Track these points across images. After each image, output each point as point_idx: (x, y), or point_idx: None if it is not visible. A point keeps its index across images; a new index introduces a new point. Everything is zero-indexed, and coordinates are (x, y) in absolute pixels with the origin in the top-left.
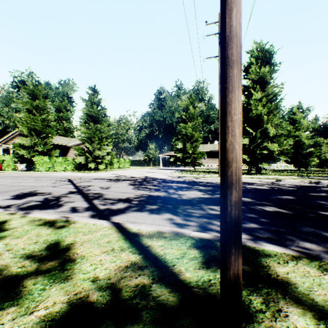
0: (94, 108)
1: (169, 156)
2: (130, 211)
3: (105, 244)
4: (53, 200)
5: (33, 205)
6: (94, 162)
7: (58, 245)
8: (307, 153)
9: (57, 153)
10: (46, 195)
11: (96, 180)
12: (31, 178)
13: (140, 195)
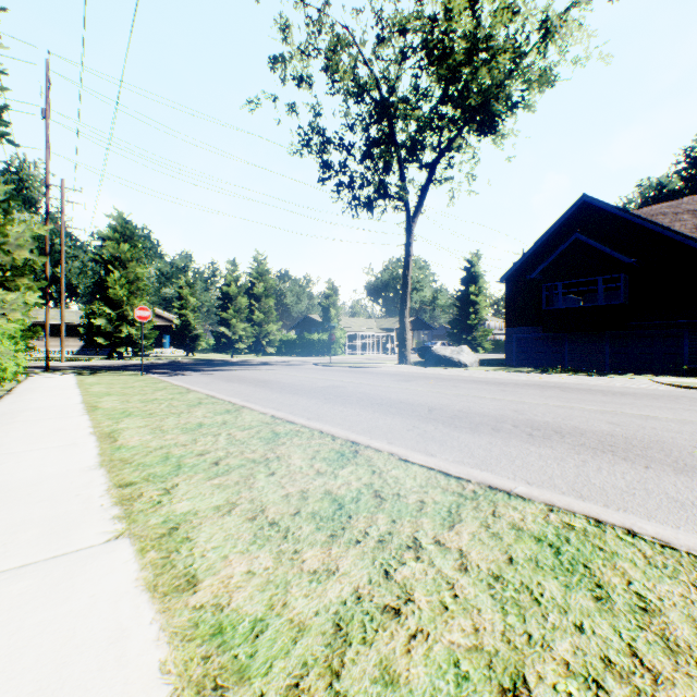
0: None
1: None
2: None
3: None
4: None
5: None
6: None
7: None
8: (195, 336)
9: None
10: None
11: None
12: None
13: None
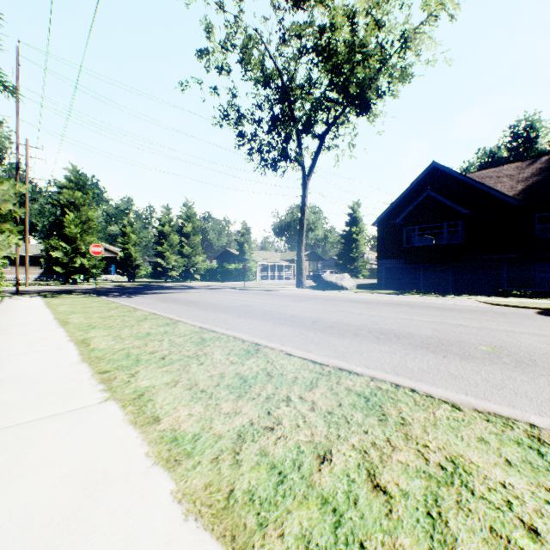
0: None
1: None
2: None
3: None
4: None
5: None
6: None
7: None
8: (136, 265)
9: None
10: None
11: None
12: None
13: None
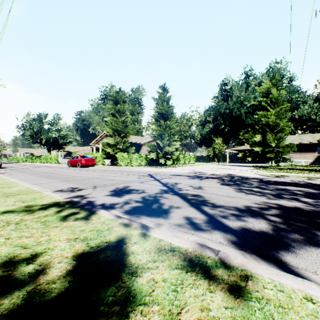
0: (163, 106)
1: (236, 151)
2: (300, 244)
3: None
4: (153, 202)
5: (136, 207)
6: (164, 158)
7: None
8: None
9: (133, 150)
10: (141, 193)
11: (176, 177)
12: (117, 172)
13: (262, 203)
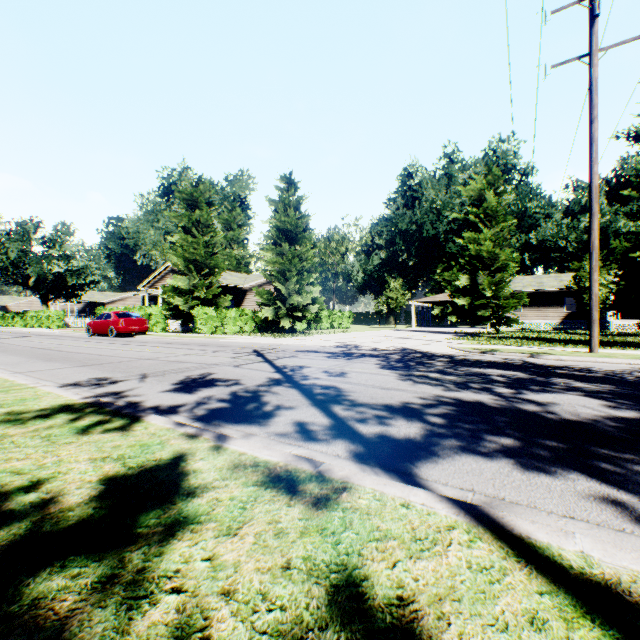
0: (288, 215)
1: (430, 303)
2: (450, 452)
3: (536, 638)
4: (249, 400)
5: (217, 409)
6: (289, 318)
7: (359, 599)
8: None
9: (227, 301)
10: (231, 386)
11: (305, 354)
12: (193, 347)
13: (431, 397)
